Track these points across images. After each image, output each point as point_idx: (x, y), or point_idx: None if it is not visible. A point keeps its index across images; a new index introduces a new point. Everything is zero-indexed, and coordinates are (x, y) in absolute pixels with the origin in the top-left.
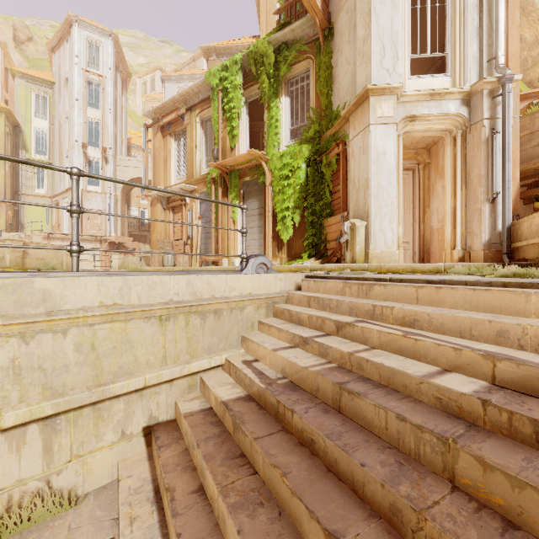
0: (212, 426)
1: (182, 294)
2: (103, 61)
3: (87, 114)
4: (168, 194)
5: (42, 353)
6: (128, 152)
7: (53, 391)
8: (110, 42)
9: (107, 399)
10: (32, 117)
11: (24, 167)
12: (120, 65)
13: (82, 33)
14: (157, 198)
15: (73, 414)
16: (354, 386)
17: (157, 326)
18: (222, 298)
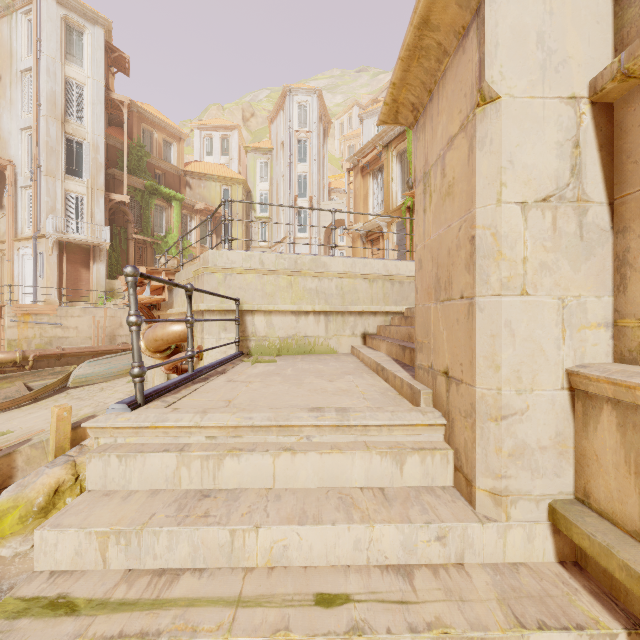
0: (395, 325)
1: (380, 270)
2: (309, 118)
3: (297, 170)
4: (366, 228)
5: (325, 287)
6: (328, 197)
7: (328, 304)
8: (315, 98)
9: (347, 314)
10: (258, 182)
11: (253, 224)
12: (323, 116)
13: (293, 99)
14: (357, 234)
15: (335, 316)
16: None
17: (368, 284)
18: (404, 275)
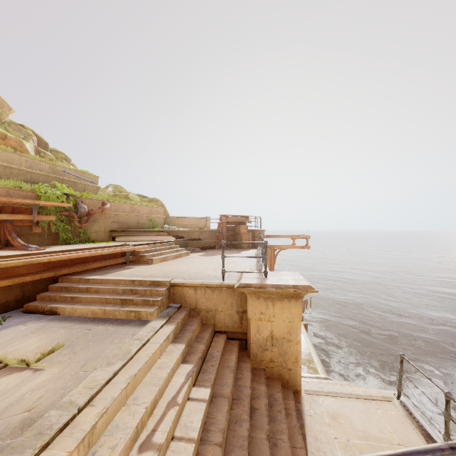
0: None
1: None
2: None
3: None
4: None
5: None
6: None
7: None
8: None
9: None
10: None
11: None
12: None
13: None
14: None
15: None
16: (217, 438)
17: None
18: None
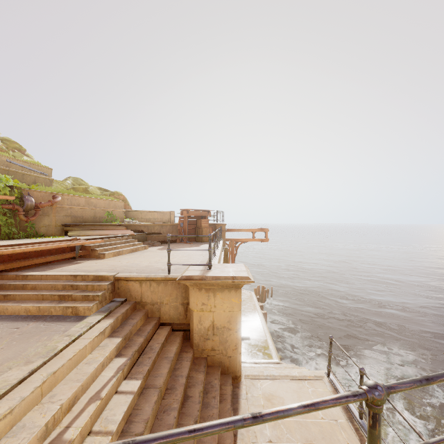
0: None
1: None
2: None
3: None
4: None
5: None
6: None
7: None
8: None
9: None
10: None
11: None
12: None
13: None
14: None
15: None
16: (139, 428)
17: None
18: None
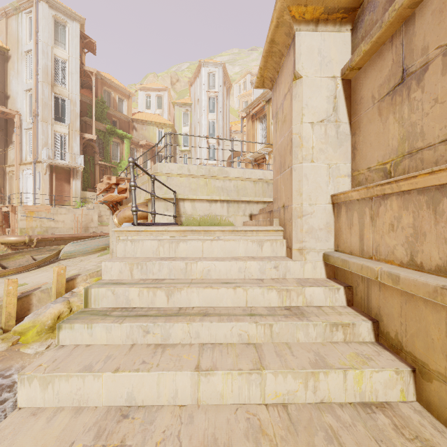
0: None
1: (261, 176)
2: (216, 82)
3: (208, 118)
4: (255, 156)
5: (227, 186)
6: (229, 136)
7: (229, 196)
8: (221, 69)
9: (240, 202)
10: (182, 126)
11: (178, 155)
12: (226, 81)
13: (206, 70)
14: (248, 160)
15: (233, 203)
16: None
17: (253, 184)
18: None
